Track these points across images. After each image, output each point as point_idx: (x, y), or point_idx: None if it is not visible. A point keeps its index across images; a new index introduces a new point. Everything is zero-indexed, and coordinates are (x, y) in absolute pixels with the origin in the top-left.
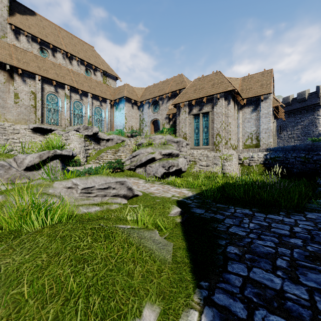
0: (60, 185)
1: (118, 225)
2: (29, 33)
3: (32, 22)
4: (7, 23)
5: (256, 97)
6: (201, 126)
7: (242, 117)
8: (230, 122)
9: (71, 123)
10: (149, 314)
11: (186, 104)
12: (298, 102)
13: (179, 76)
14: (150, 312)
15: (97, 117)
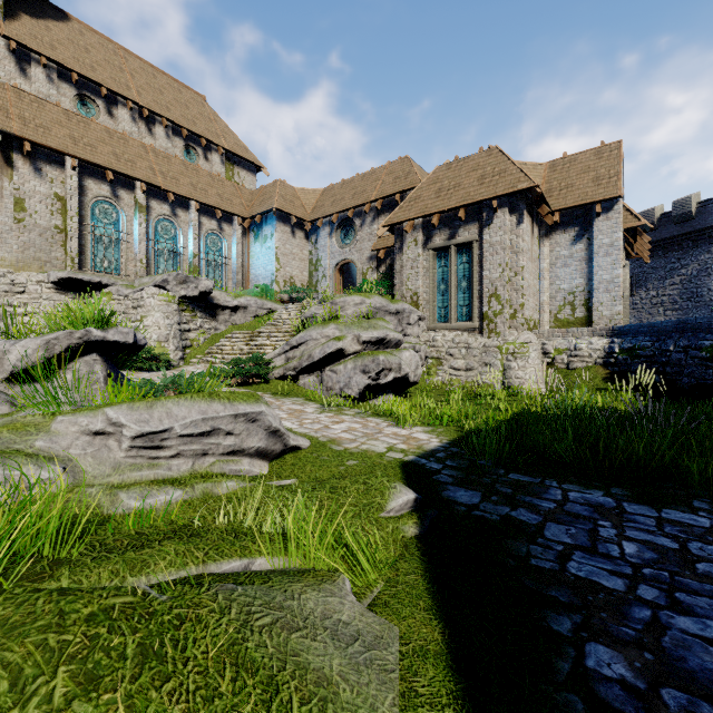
0: (73, 427)
1: (222, 562)
2: (51, 61)
3: (61, 35)
4: None
5: (584, 206)
6: (453, 276)
7: (549, 254)
8: (524, 266)
9: (150, 269)
10: None
11: (418, 223)
12: (675, 222)
13: (402, 162)
14: None
15: (211, 257)
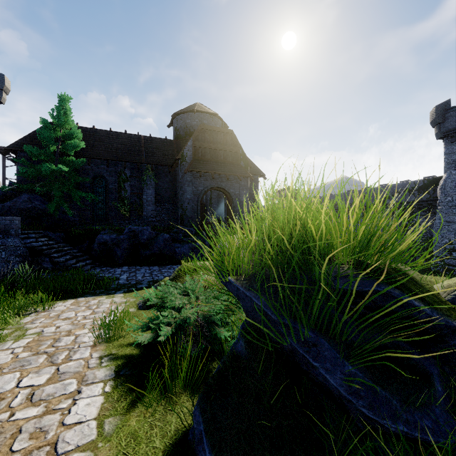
0: None
1: None
2: None
3: None
4: None
5: None
6: None
7: None
8: None
9: None
10: None
11: None
12: None
13: None
14: None
15: None
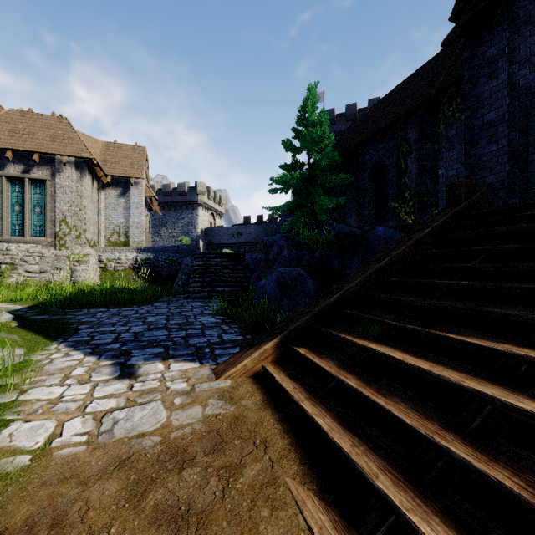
0: None
1: None
2: None
3: None
4: None
5: (125, 177)
6: (28, 202)
7: (105, 200)
8: (87, 206)
9: None
10: (18, 350)
11: None
12: (179, 194)
13: None
14: (19, 350)
15: None
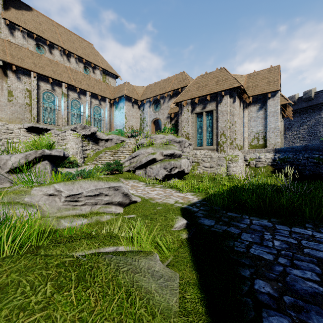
0: (40, 192)
1: (106, 248)
2: (24, 29)
3: (28, 17)
4: (1, 18)
5: (263, 94)
6: (204, 125)
7: (247, 115)
8: (236, 121)
9: (68, 122)
10: None
11: (188, 102)
12: (304, 101)
13: (181, 74)
14: None
15: (96, 117)
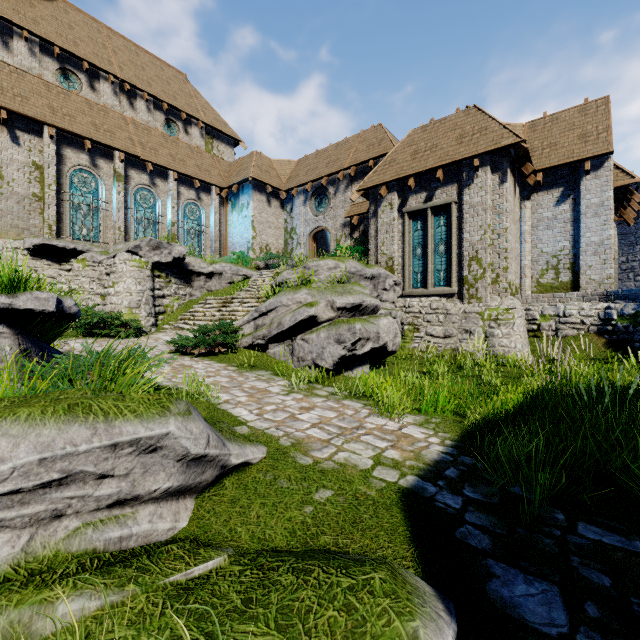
0: None
1: None
2: (33, 35)
3: (45, 12)
4: None
5: (569, 165)
6: (430, 240)
7: (530, 216)
8: (508, 227)
9: (129, 237)
10: None
11: (393, 186)
12: None
13: (375, 130)
14: None
15: (190, 225)
